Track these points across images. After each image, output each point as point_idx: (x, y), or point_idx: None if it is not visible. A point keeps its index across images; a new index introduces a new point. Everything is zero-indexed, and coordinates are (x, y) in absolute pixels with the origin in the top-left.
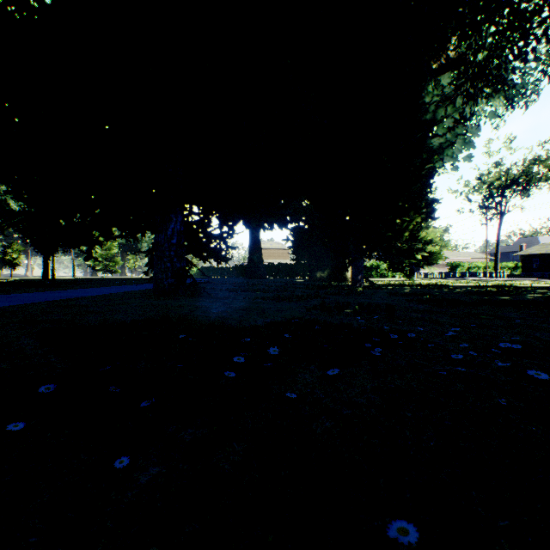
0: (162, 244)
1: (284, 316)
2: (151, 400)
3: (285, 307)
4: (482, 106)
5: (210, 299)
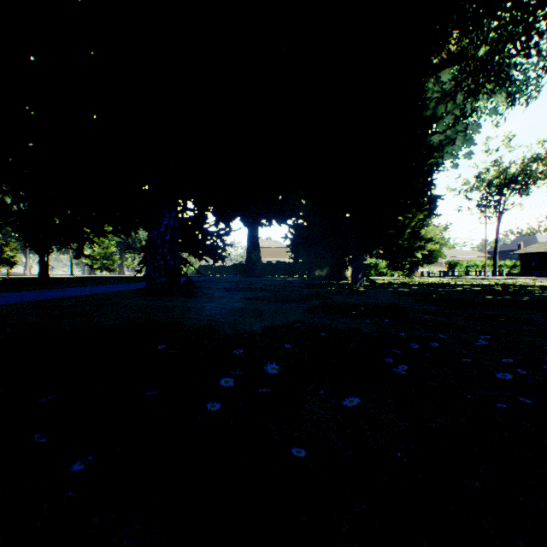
0: (155, 241)
1: (284, 319)
2: (88, 461)
3: (284, 308)
4: (483, 103)
5: (204, 299)
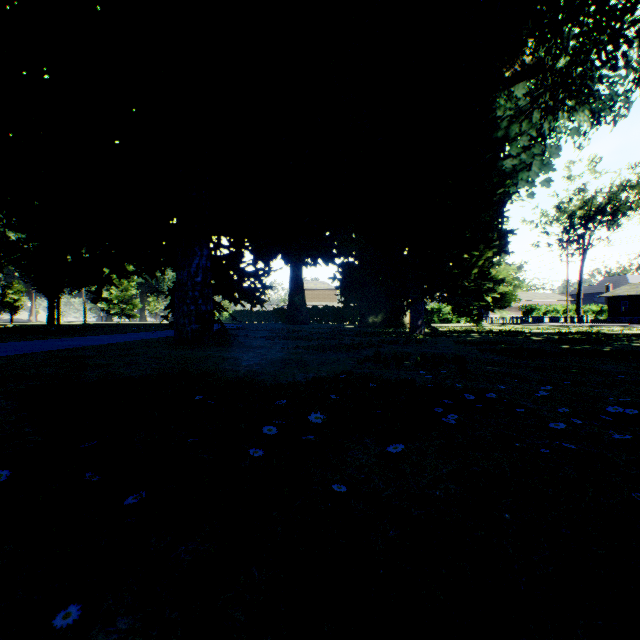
0: (185, 283)
1: (331, 370)
2: (140, 495)
3: (332, 358)
4: (563, 122)
5: (241, 349)
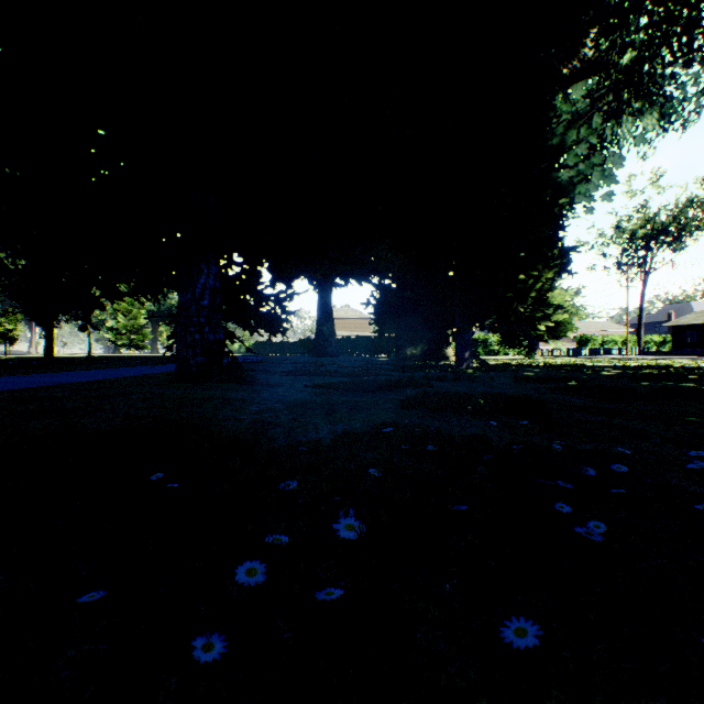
0: (188, 307)
1: (366, 419)
2: None
3: (367, 400)
4: (628, 127)
5: (254, 387)
